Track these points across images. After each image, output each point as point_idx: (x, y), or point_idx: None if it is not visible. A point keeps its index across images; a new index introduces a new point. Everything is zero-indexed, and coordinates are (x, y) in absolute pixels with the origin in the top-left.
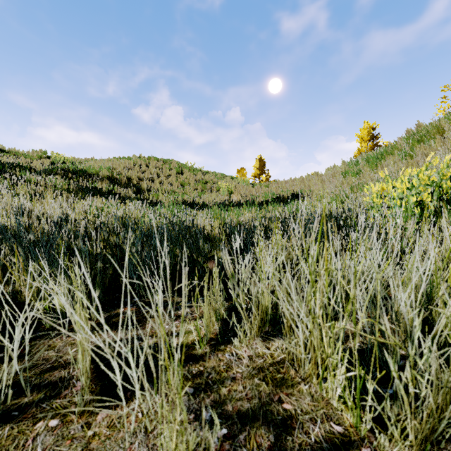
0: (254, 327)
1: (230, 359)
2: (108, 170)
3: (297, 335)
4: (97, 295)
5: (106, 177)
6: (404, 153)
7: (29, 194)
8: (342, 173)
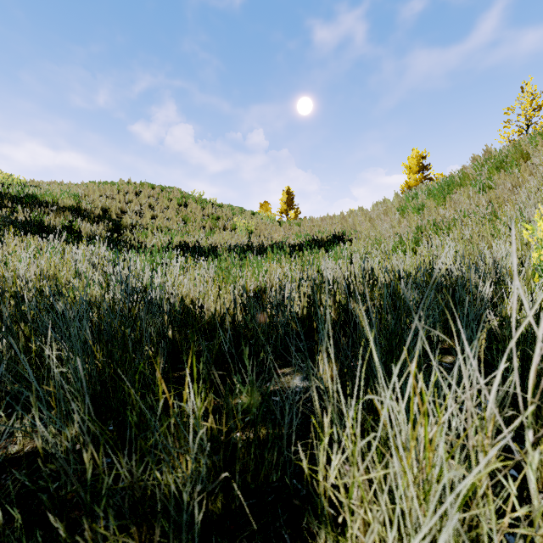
0: None
1: None
2: (75, 198)
3: None
4: None
5: (69, 207)
6: (482, 184)
7: None
8: (397, 209)
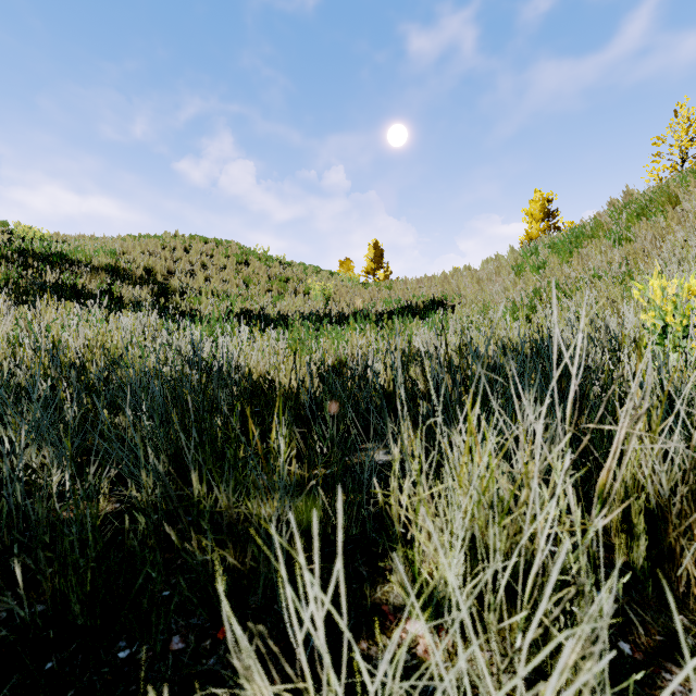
0: None
1: None
2: (111, 256)
3: None
4: None
5: (105, 267)
6: (618, 235)
7: None
8: (512, 267)
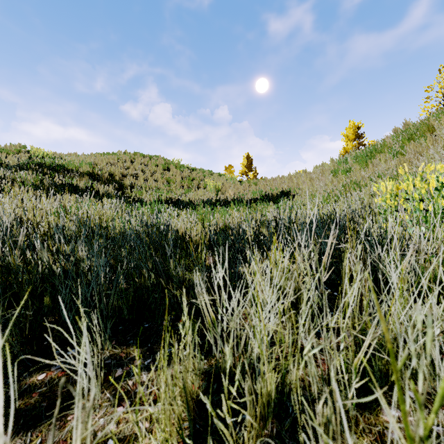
0: (249, 442)
1: None
2: (89, 166)
3: None
4: None
5: (87, 173)
6: (395, 151)
7: None
8: (331, 171)
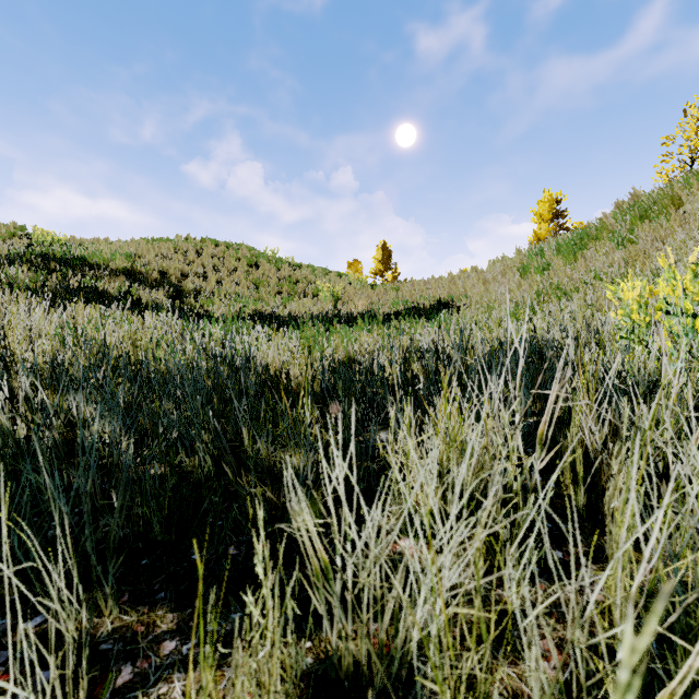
0: None
1: None
2: (128, 259)
3: None
4: None
5: (122, 270)
6: (621, 237)
7: None
8: (518, 269)
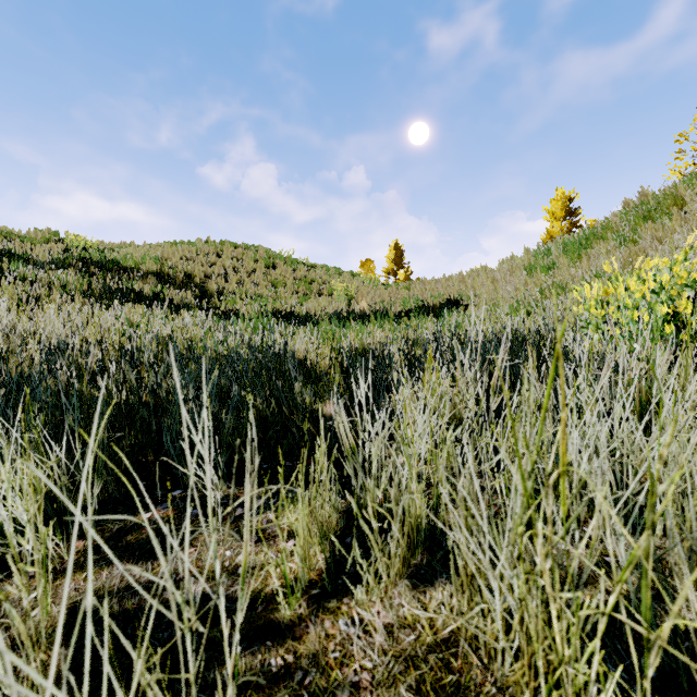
0: (396, 561)
1: (347, 635)
2: (156, 262)
3: (487, 596)
4: (97, 491)
5: (152, 272)
6: (623, 237)
7: (18, 299)
8: (525, 268)
